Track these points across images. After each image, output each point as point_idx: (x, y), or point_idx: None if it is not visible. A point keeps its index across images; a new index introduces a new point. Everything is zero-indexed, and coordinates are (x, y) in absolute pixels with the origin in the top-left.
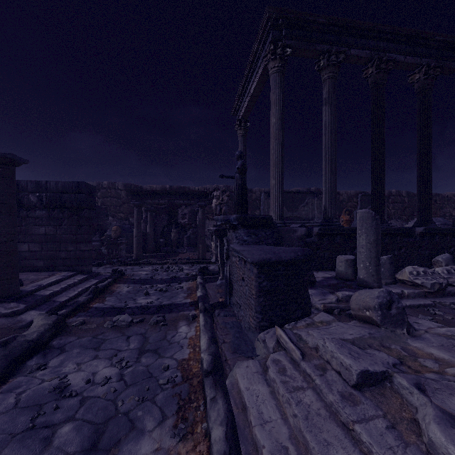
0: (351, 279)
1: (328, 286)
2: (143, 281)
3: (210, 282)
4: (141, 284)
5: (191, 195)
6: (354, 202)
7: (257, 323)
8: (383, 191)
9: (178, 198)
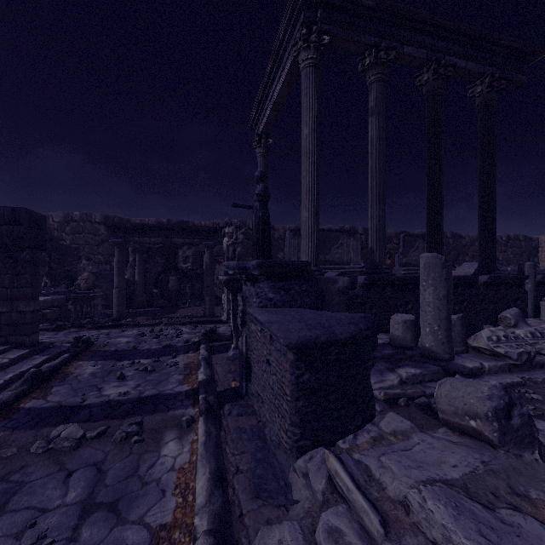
0: (411, 347)
1: (382, 358)
2: (120, 355)
3: (219, 353)
4: (117, 359)
5: (195, 231)
6: (394, 244)
7: (294, 442)
8: (441, 230)
9: (176, 236)
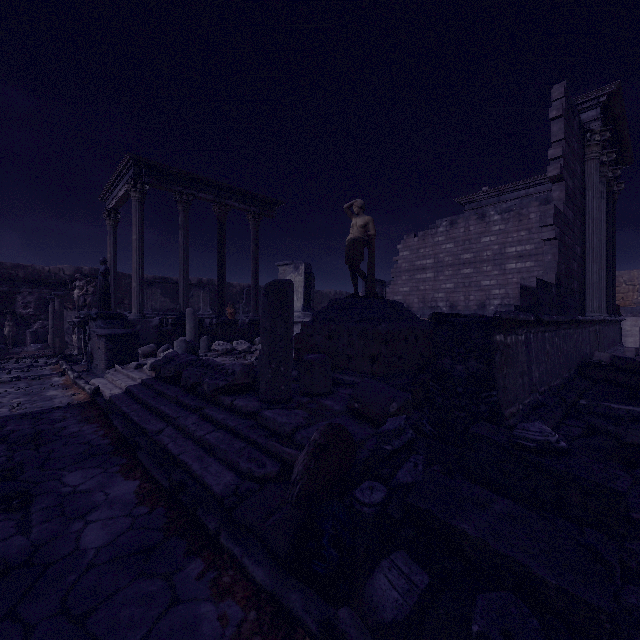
0: None
1: None
2: None
3: (74, 365)
4: None
5: (44, 283)
6: None
7: (106, 366)
8: (224, 294)
9: (24, 286)
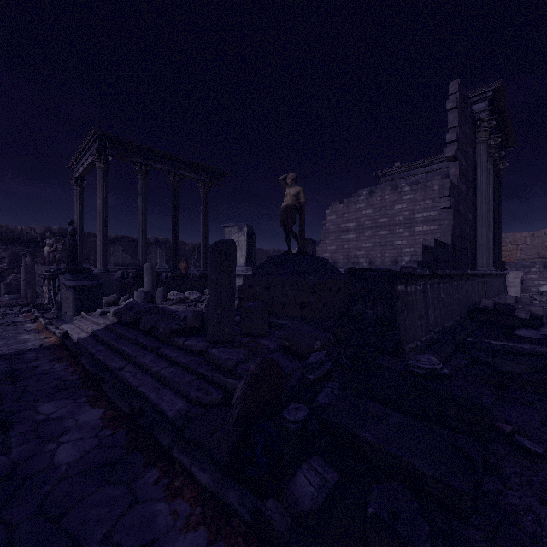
0: None
1: None
2: None
3: (45, 313)
4: None
5: (17, 241)
6: None
7: (74, 313)
8: (178, 251)
9: None
